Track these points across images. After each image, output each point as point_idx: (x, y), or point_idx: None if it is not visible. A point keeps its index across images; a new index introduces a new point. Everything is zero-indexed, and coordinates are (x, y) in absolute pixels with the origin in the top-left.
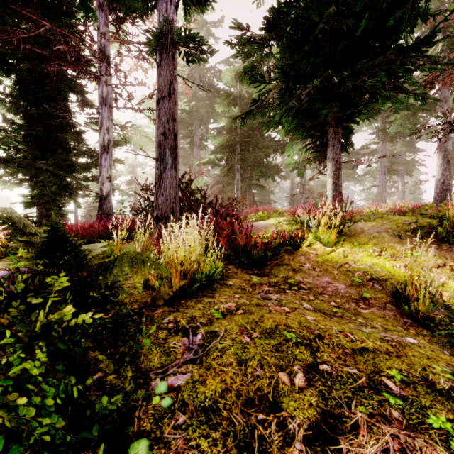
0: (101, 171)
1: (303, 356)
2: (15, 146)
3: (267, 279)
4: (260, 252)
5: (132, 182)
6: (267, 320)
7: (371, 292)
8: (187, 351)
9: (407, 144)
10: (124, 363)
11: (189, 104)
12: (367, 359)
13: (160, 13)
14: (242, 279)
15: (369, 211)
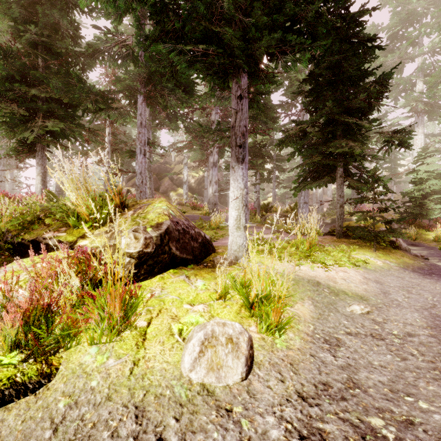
0: None
1: None
2: None
3: None
4: None
5: None
6: None
7: None
8: None
9: None
10: None
11: None
12: None
13: None
14: None
15: None
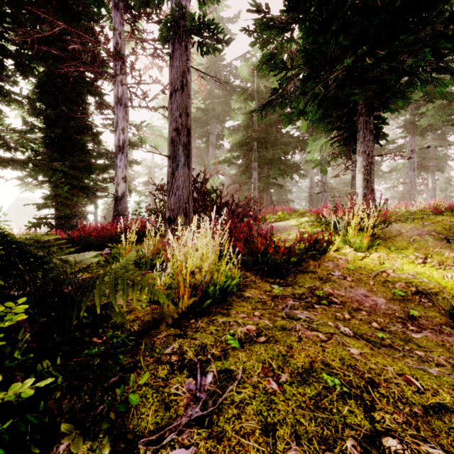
0: (116, 171)
1: (355, 419)
2: (31, 148)
3: (290, 290)
4: (282, 258)
5: (149, 183)
6: (298, 354)
7: (419, 309)
8: (193, 402)
9: (439, 137)
10: (99, 434)
11: (204, 103)
12: (449, 426)
13: (173, 0)
14: (262, 289)
15: (399, 210)
